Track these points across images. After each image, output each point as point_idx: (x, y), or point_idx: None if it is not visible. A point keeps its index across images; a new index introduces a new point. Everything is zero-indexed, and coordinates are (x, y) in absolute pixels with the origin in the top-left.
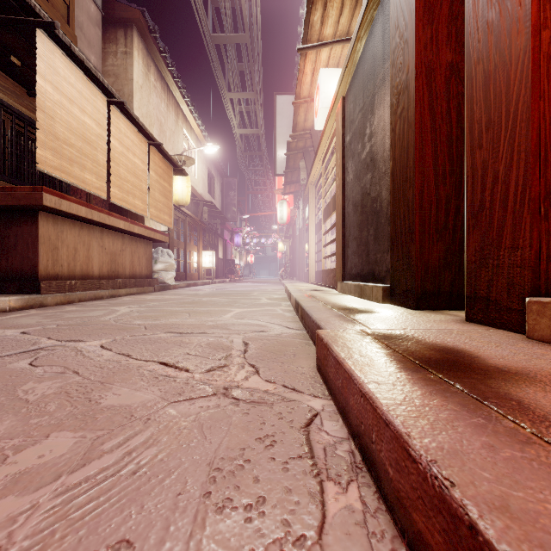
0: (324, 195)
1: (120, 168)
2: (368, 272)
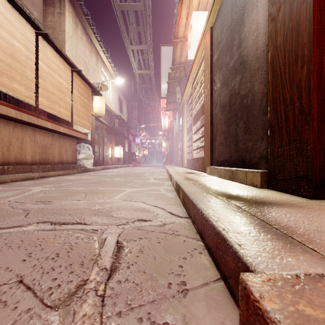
0: (193, 107)
1: (48, 84)
2: (237, 159)
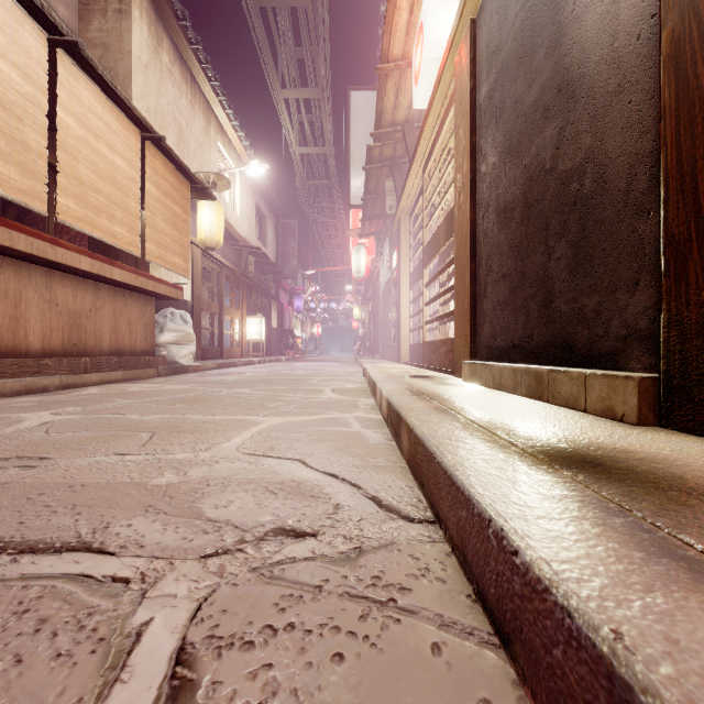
0: (426, 223)
1: (81, 165)
2: (550, 342)
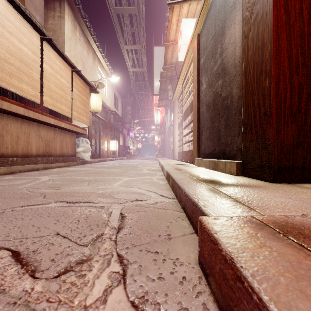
0: (183, 104)
1: (51, 84)
2: (220, 151)
